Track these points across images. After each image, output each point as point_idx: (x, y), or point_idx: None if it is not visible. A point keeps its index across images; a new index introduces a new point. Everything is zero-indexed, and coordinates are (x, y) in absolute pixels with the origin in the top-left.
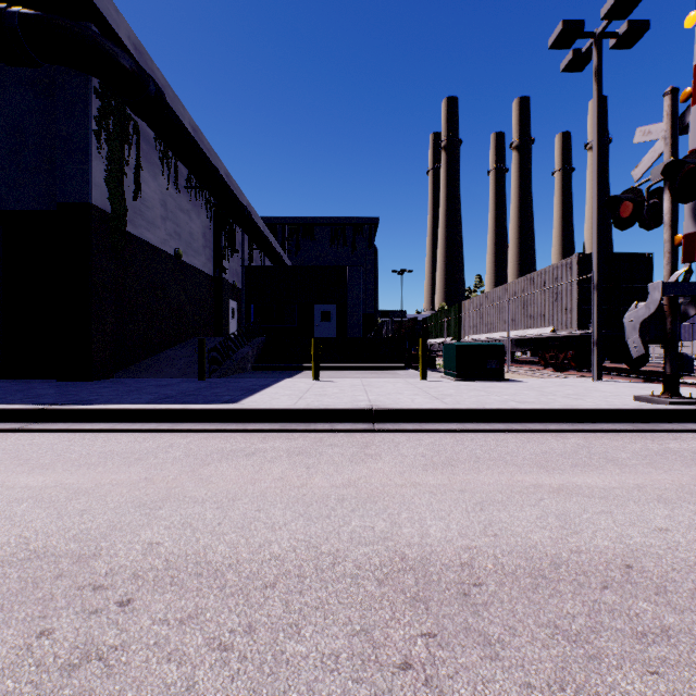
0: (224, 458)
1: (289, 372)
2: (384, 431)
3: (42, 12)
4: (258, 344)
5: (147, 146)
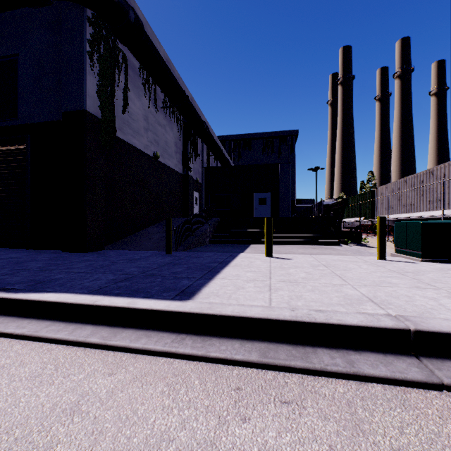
0: None
1: (239, 245)
2: None
3: None
4: (214, 222)
5: (133, 73)
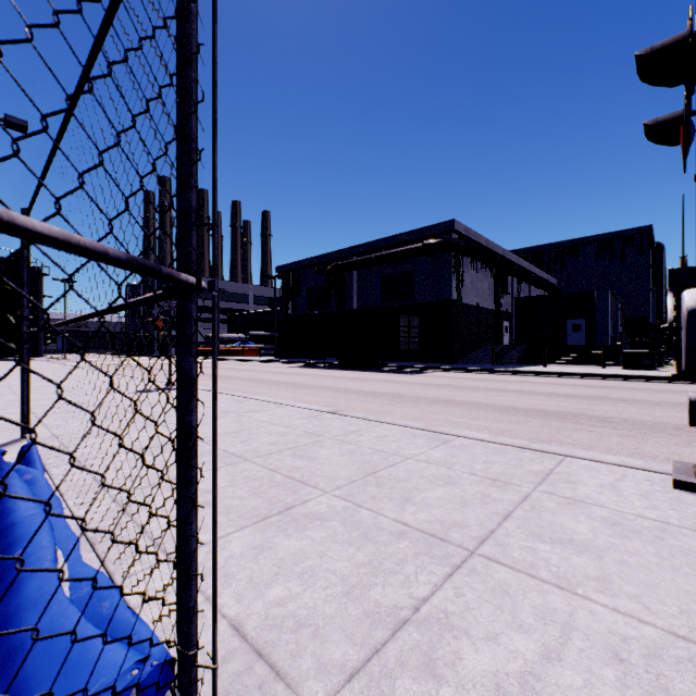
0: (504, 377)
1: (537, 365)
2: (549, 377)
3: (439, 240)
4: (520, 349)
5: (465, 260)
